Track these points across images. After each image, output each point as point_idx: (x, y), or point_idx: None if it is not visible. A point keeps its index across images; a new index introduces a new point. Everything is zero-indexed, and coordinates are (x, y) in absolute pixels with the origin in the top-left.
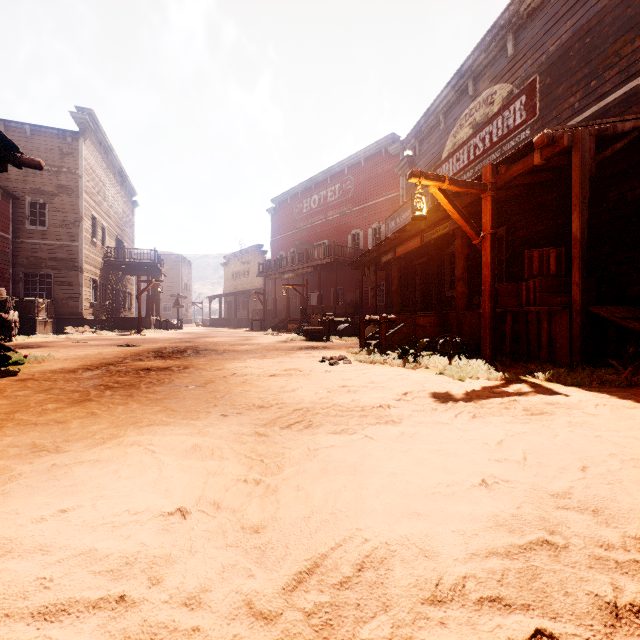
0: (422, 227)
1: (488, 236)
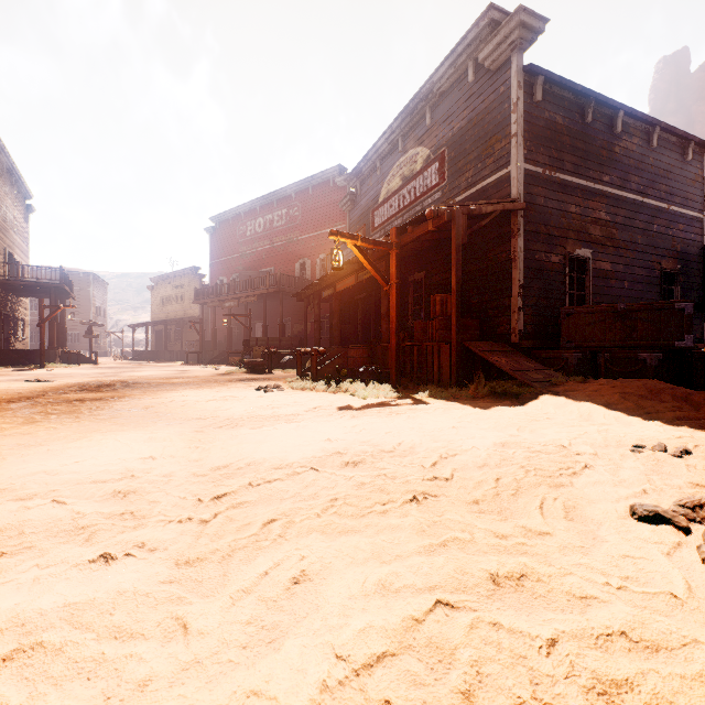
0: (356, 268)
1: (394, 285)
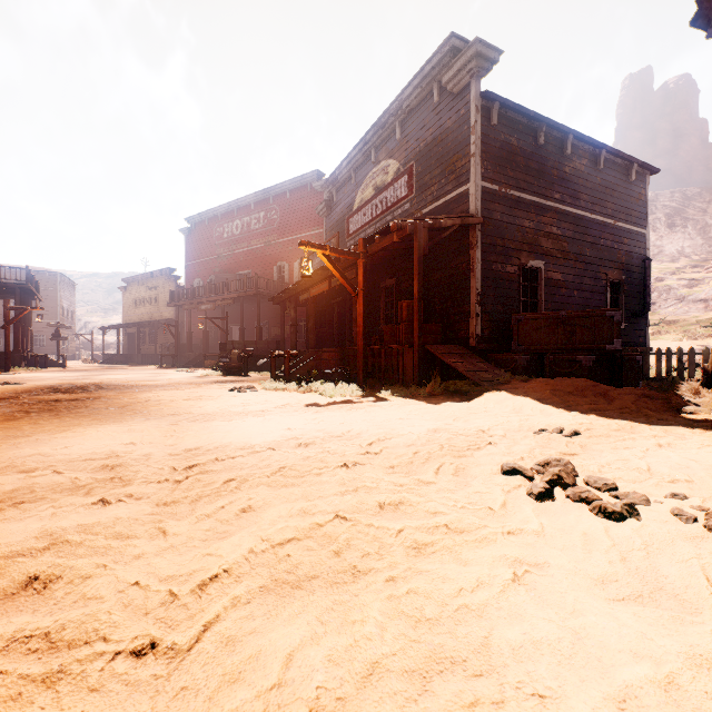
0: (329, 274)
1: (361, 292)
